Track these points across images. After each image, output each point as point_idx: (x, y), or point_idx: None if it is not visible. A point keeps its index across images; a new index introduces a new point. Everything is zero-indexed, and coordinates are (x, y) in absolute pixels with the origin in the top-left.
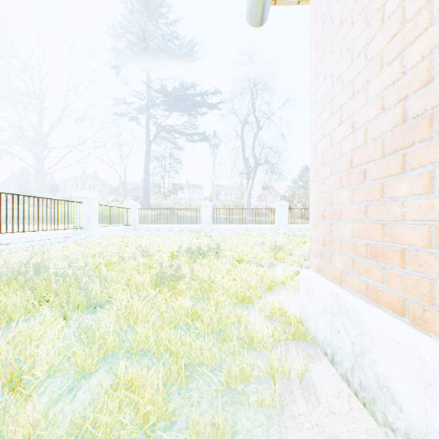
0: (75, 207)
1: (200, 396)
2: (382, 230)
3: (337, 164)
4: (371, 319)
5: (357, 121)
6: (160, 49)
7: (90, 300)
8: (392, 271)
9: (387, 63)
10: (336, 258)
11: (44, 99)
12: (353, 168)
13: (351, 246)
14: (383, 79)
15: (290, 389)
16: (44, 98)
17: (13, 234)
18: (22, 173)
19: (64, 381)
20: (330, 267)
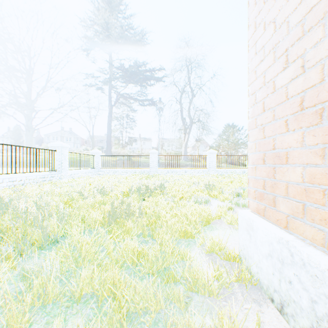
0: (51, 154)
1: None
2: None
3: (281, 108)
4: None
5: (310, 58)
6: (119, 35)
7: (46, 237)
8: None
9: None
10: (280, 202)
11: (31, 73)
12: (303, 110)
13: (301, 191)
14: None
15: None
16: (31, 72)
17: (4, 175)
18: (15, 129)
19: None
20: (273, 210)
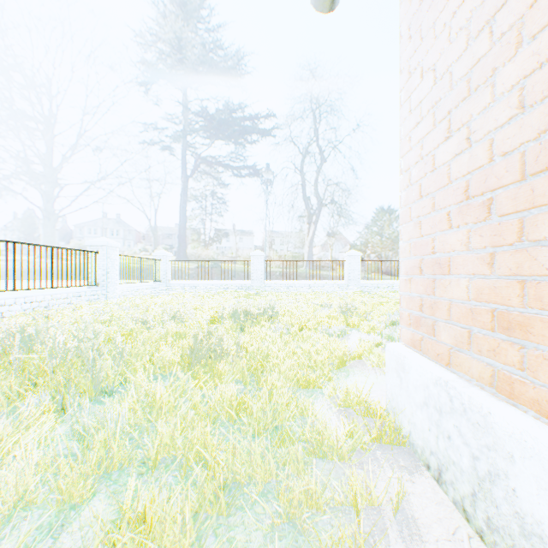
0: (90, 258)
1: (247, 539)
2: (520, 290)
3: (442, 194)
4: (508, 427)
5: (477, 129)
6: (199, 60)
7: (98, 384)
8: (538, 352)
9: (529, 37)
10: (441, 328)
11: (53, 123)
12: (469, 199)
13: (466, 312)
14: (524, 61)
15: (381, 527)
16: (53, 122)
17: (12, 293)
18: (27, 215)
19: (43, 516)
20: (432, 341)
